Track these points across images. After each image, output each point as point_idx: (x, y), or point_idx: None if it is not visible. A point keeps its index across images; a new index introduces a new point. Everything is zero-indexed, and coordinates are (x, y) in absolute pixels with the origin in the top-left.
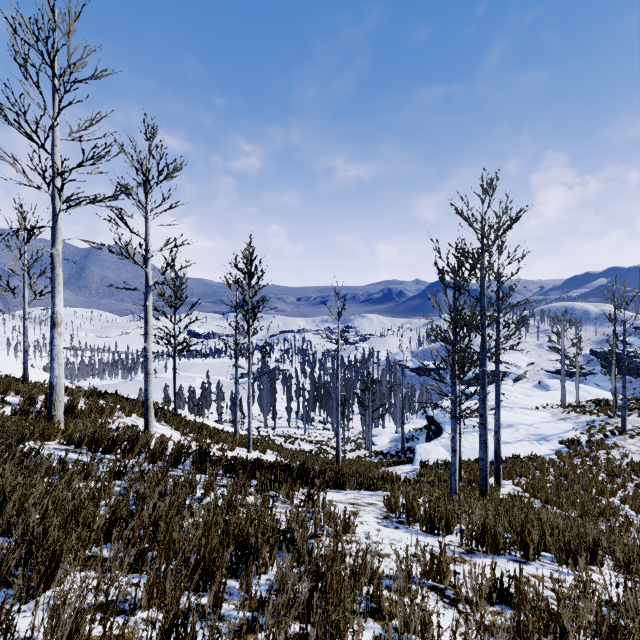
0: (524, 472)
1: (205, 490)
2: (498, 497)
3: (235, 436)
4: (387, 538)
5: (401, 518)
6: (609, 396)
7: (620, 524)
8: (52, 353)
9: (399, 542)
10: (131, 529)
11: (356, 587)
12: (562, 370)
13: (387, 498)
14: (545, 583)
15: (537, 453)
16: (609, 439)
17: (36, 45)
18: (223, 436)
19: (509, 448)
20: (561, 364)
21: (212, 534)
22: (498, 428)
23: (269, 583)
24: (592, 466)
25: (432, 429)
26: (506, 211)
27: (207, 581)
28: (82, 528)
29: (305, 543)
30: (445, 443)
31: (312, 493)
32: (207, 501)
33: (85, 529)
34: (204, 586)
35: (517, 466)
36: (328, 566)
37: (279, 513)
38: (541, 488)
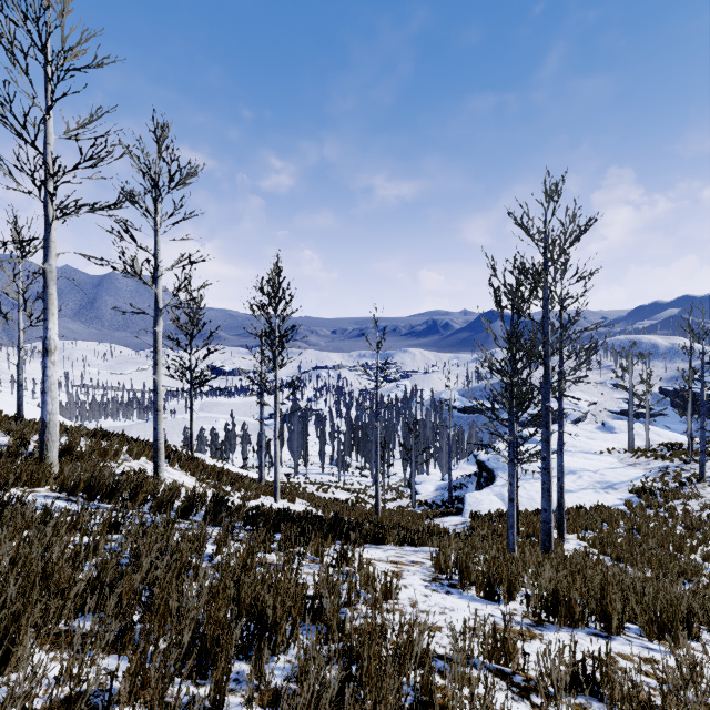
0: (590, 525)
1: (217, 546)
2: (562, 554)
3: (260, 483)
4: (437, 606)
5: (453, 580)
6: (682, 439)
7: (704, 585)
8: (44, 385)
9: (452, 611)
10: (118, 596)
11: (400, 672)
12: (630, 410)
13: (436, 556)
14: (636, 665)
15: (604, 503)
16: (686, 487)
17: (24, 25)
18: (246, 483)
19: (571, 497)
20: (629, 403)
21: (218, 603)
22: (561, 474)
23: (287, 671)
24: (667, 518)
25: (483, 476)
26: (574, 220)
27: (209, 665)
28: (54, 595)
29: (336, 615)
30: (498, 491)
31: (346, 550)
32: (220, 559)
33: (58, 597)
34: (205, 672)
35: (582, 518)
36: (365, 644)
37: (306, 574)
38: (611, 543)
